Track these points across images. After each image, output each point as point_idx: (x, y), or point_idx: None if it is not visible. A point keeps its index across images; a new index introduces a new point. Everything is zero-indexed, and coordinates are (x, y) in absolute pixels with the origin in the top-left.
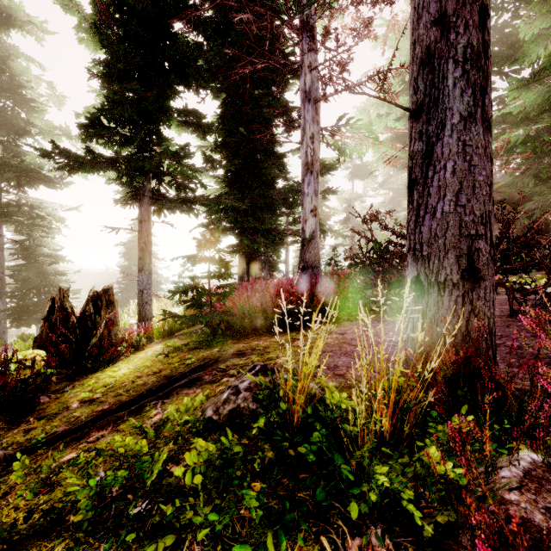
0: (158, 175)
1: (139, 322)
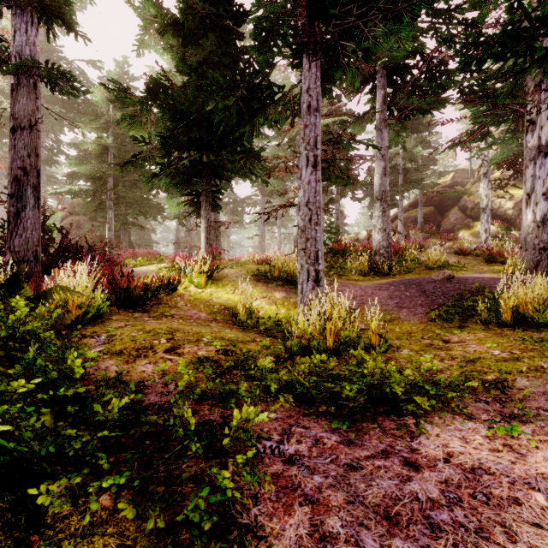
0: None
1: None
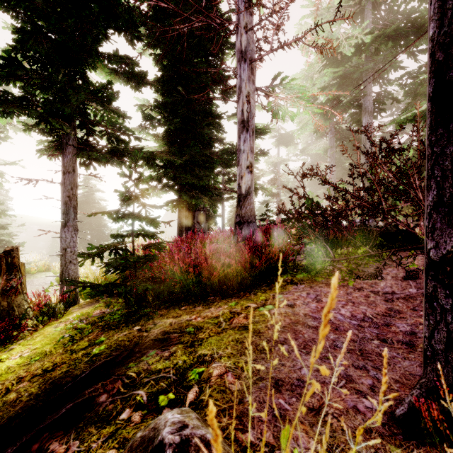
0: (86, 124)
1: (62, 283)
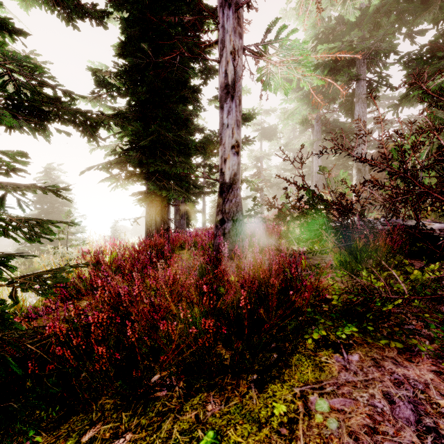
0: None
1: None
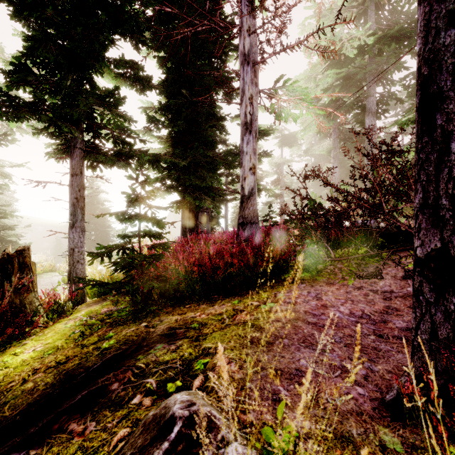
0: (93, 127)
1: (70, 282)
